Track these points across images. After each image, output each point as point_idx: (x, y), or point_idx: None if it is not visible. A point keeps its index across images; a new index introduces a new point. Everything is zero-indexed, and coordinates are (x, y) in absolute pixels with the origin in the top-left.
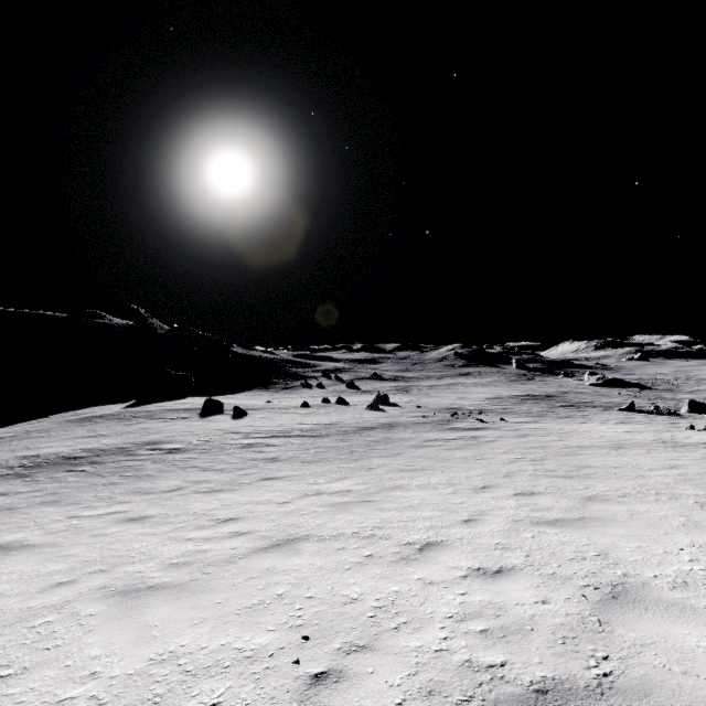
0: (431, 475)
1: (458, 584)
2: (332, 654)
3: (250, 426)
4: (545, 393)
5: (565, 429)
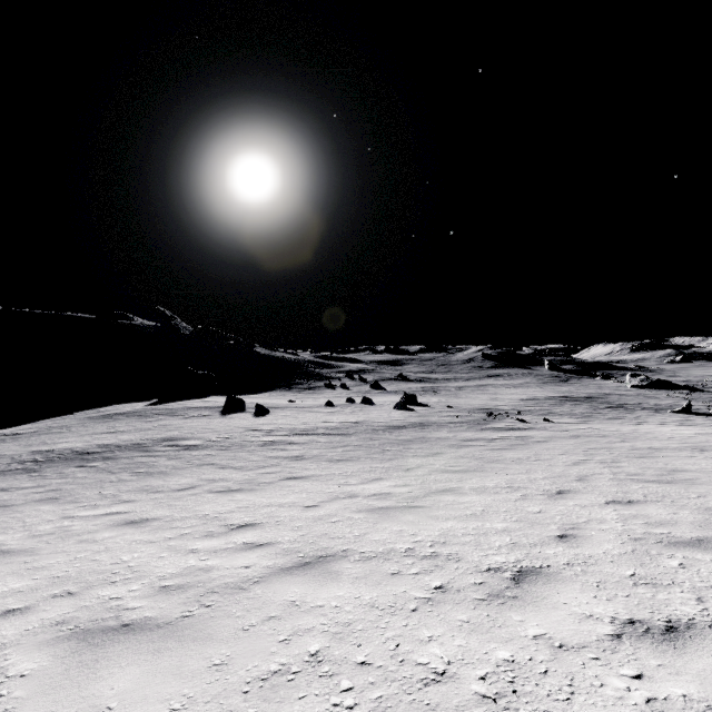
0: (485, 478)
1: (613, 651)
2: None
3: (273, 424)
4: (584, 394)
5: (622, 430)
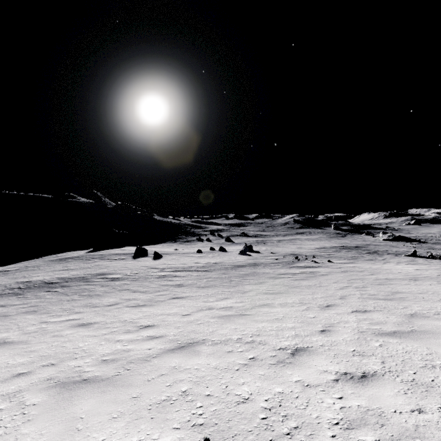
0: (287, 297)
1: (332, 387)
2: None
3: (164, 264)
4: (354, 245)
5: (373, 267)
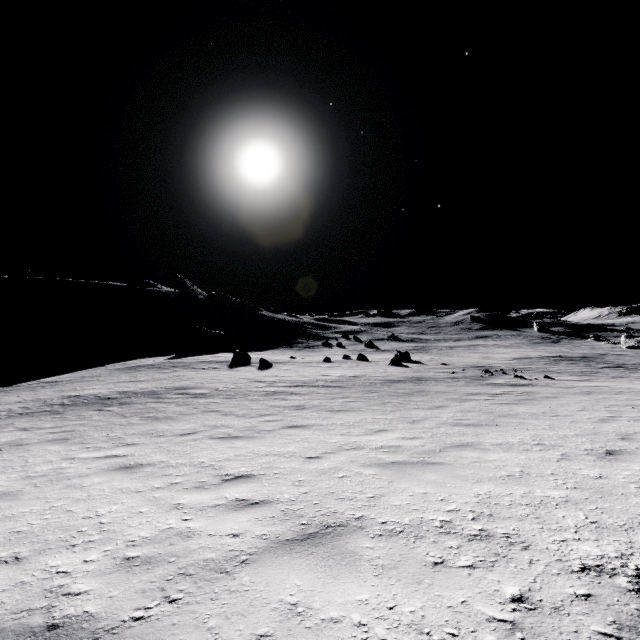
0: (504, 433)
1: None
2: None
3: (275, 376)
4: (579, 354)
5: (636, 388)
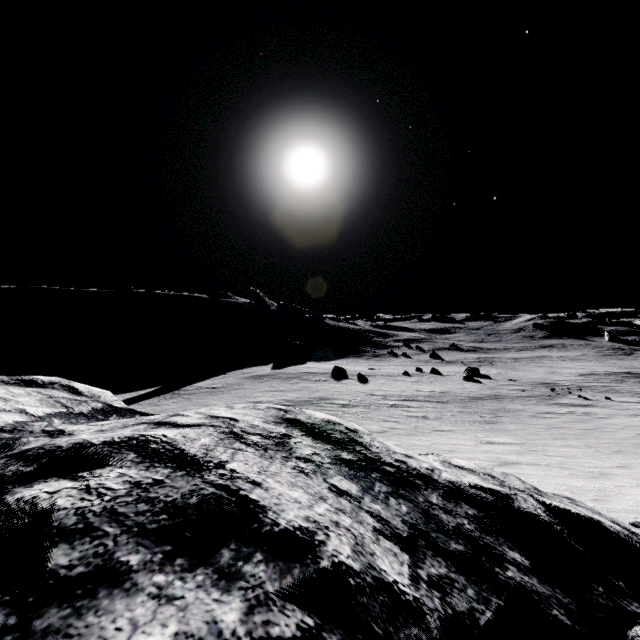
0: (567, 440)
1: (634, 487)
2: (592, 496)
3: (380, 390)
4: None
5: None
